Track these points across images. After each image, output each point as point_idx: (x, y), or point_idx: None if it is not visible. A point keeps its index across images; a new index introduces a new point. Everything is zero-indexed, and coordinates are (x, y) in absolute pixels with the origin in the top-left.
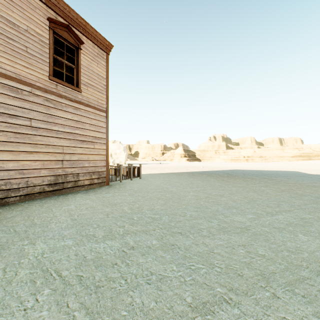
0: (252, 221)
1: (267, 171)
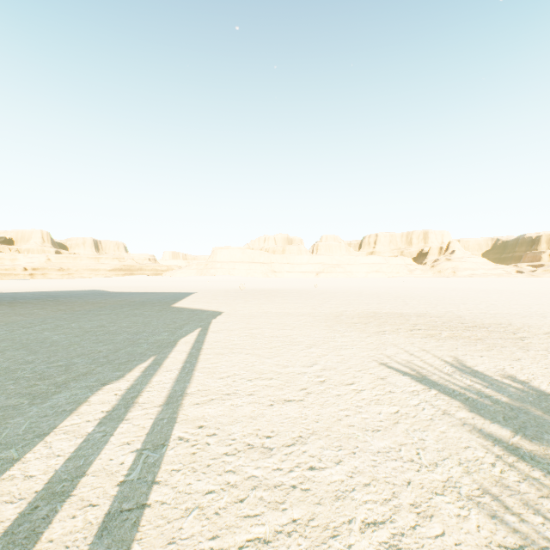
0: (3, 335)
1: (59, 292)
